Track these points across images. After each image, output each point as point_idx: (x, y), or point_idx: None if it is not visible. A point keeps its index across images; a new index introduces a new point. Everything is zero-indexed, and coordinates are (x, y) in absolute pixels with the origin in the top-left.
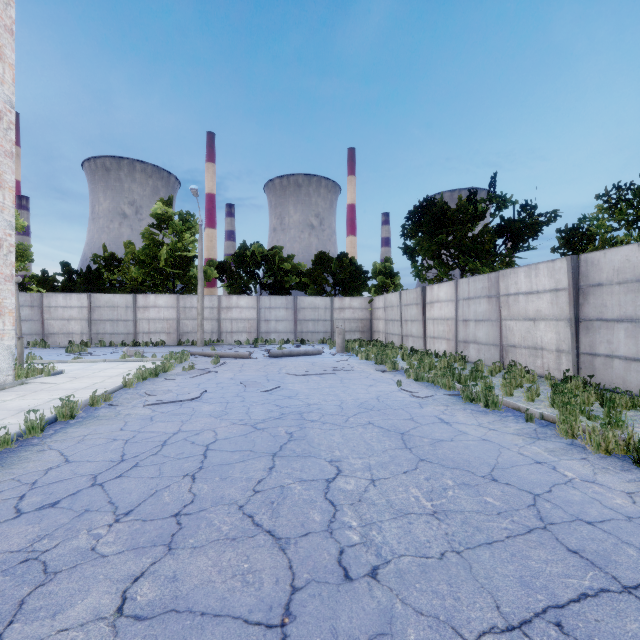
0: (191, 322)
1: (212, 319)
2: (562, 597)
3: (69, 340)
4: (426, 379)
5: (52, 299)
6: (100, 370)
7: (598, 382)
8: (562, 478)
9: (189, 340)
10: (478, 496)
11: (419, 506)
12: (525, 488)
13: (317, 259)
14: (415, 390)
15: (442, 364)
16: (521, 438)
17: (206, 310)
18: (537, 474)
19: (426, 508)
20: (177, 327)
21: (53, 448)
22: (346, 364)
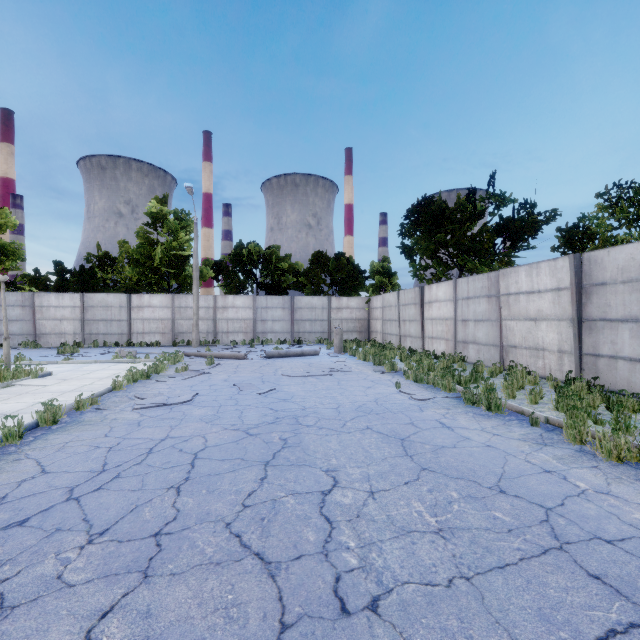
0: (186, 322)
1: (208, 319)
2: (588, 635)
3: (61, 340)
4: (425, 381)
5: (44, 299)
6: (90, 371)
7: (602, 384)
8: (574, 489)
9: (184, 340)
10: (486, 510)
11: (422, 523)
12: (536, 501)
13: (314, 258)
14: (414, 392)
15: (441, 365)
16: (527, 444)
17: (201, 310)
18: (547, 485)
19: (430, 525)
20: (172, 327)
21: (30, 457)
22: (343, 365)
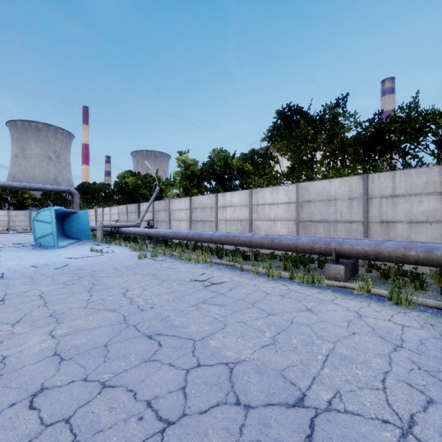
0: None
1: None
2: None
3: None
4: None
5: None
6: None
7: None
8: None
9: None
10: None
11: None
12: None
13: (44, 194)
14: None
15: None
16: None
17: None
18: None
19: None
20: None
21: None
22: None
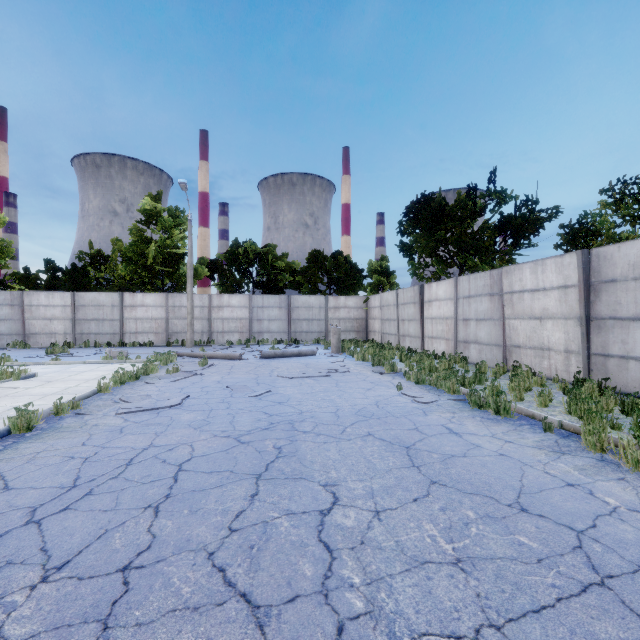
0: (180, 322)
1: (202, 318)
2: None
3: (51, 340)
4: (428, 382)
5: (33, 297)
6: (77, 373)
7: (611, 385)
8: (604, 507)
9: (178, 340)
10: (509, 534)
11: (437, 551)
12: (563, 522)
13: (311, 257)
14: (417, 394)
15: (443, 365)
16: (543, 452)
17: (196, 309)
18: (573, 501)
19: (447, 554)
20: (166, 327)
21: None
22: (341, 365)
